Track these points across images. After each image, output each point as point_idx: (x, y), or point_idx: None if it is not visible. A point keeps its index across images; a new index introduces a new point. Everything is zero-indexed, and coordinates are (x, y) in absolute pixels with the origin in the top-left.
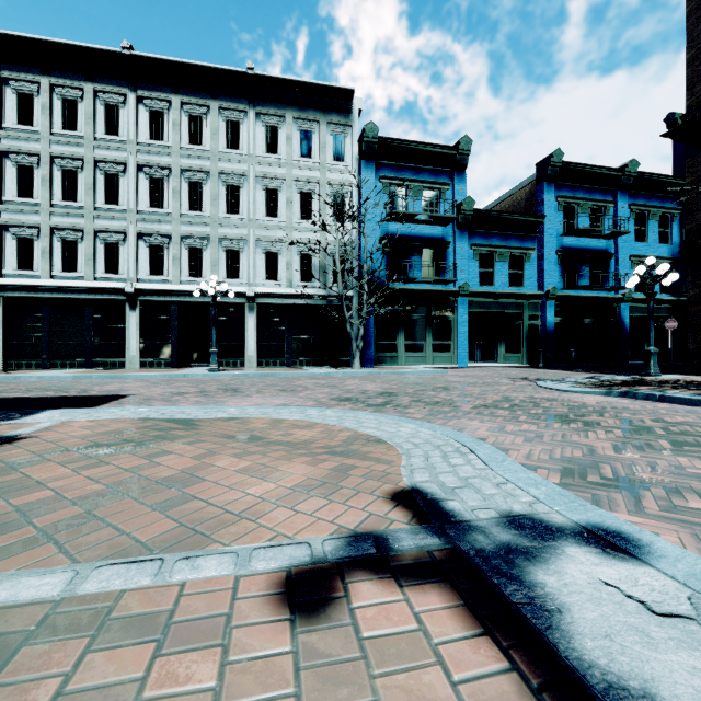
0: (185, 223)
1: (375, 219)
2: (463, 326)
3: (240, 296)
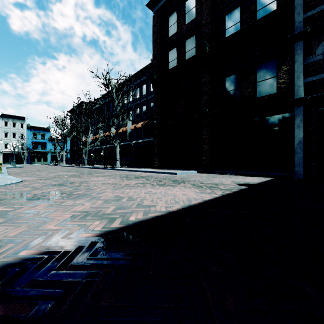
0: None
1: (30, 139)
2: (50, 157)
3: None
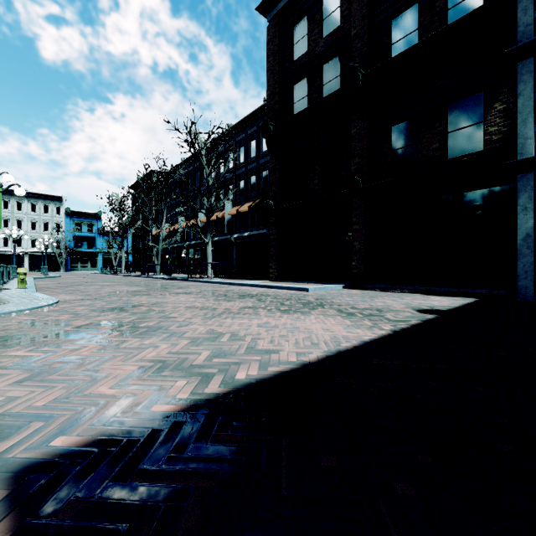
0: (2, 231)
1: (71, 231)
2: (101, 261)
3: (22, 252)
